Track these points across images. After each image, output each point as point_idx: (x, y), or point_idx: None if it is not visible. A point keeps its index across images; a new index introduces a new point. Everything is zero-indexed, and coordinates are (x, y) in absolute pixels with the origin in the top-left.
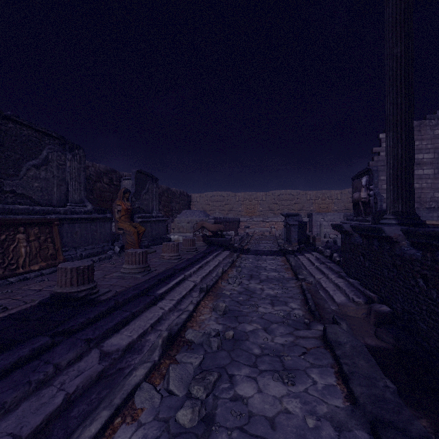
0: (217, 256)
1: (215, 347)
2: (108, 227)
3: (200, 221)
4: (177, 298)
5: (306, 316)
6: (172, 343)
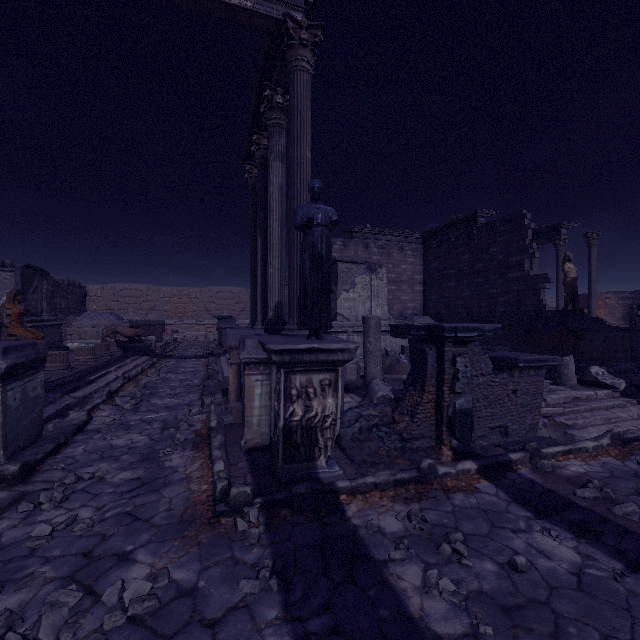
0: (136, 360)
1: (139, 396)
2: None
3: (111, 325)
4: (106, 382)
5: (201, 383)
6: (111, 397)
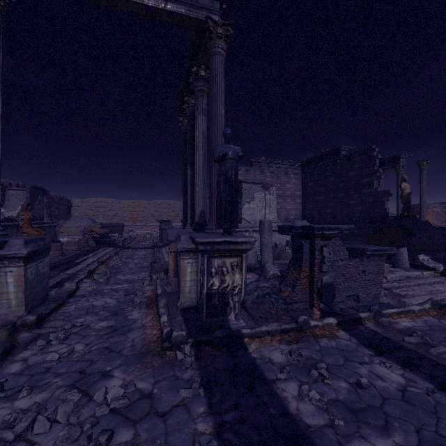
0: (105, 250)
1: (109, 273)
2: (15, 231)
3: (88, 226)
4: (87, 264)
5: (149, 266)
6: (90, 274)
